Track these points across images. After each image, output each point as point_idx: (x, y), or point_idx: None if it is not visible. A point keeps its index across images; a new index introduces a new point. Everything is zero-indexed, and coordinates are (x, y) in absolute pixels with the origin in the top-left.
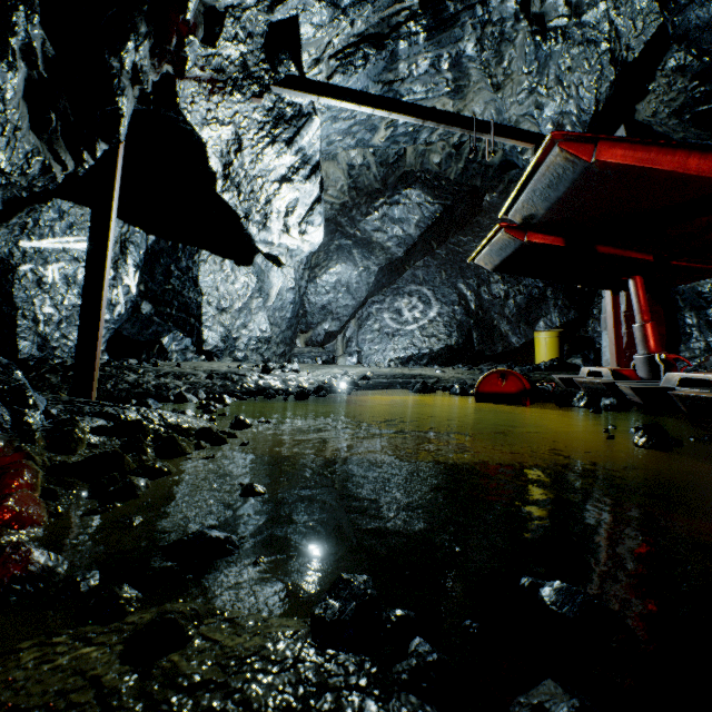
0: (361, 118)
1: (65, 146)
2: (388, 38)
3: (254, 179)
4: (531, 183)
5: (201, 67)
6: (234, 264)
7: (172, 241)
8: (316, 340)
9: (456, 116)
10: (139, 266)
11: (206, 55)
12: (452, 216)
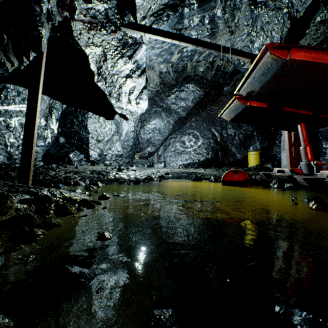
0: (165, 48)
1: (13, 53)
2: (179, 6)
3: (113, 76)
4: (252, 73)
5: (84, 14)
6: (104, 119)
7: (74, 108)
8: (144, 156)
9: (213, 44)
10: (58, 119)
11: (86, 8)
12: (208, 97)
